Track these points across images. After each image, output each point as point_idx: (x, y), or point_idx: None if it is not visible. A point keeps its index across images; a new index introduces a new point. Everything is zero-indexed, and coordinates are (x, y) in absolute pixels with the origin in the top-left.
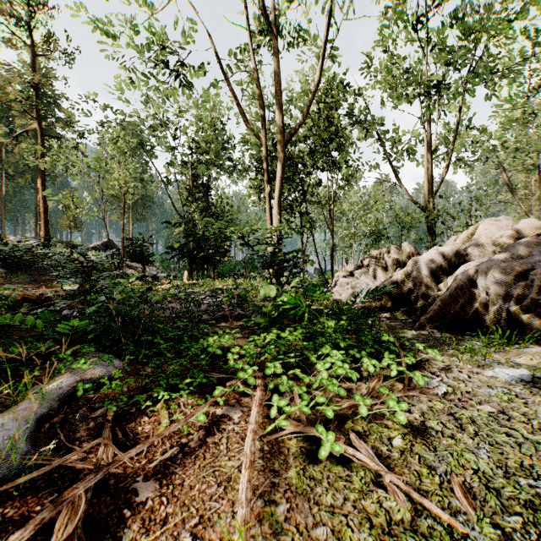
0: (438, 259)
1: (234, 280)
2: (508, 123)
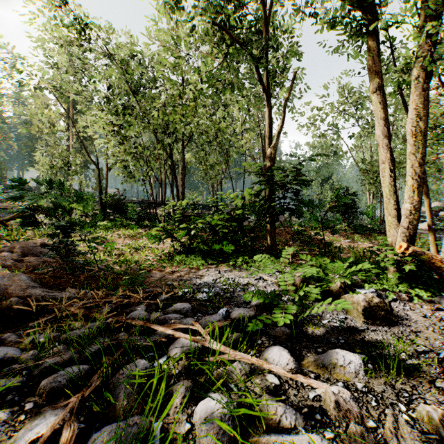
0: None
1: None
2: None
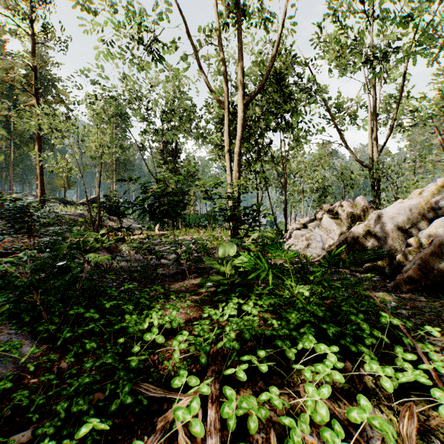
0: (404, 213)
1: (198, 231)
2: None
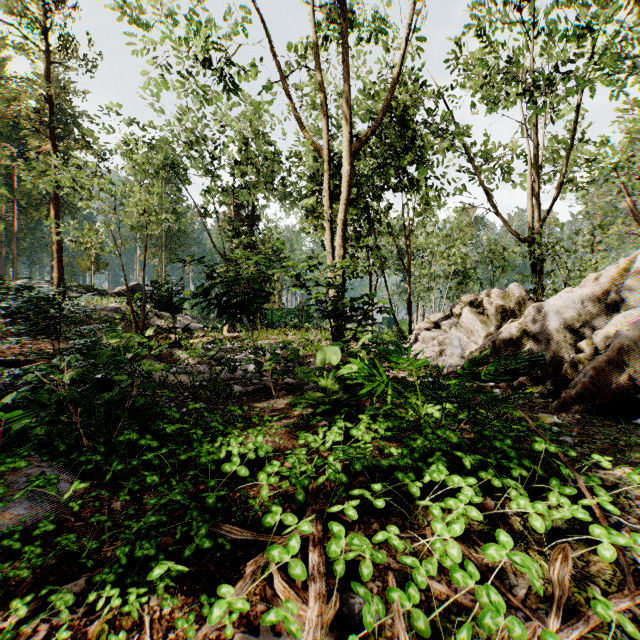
0: (574, 306)
1: (285, 332)
2: (635, 132)
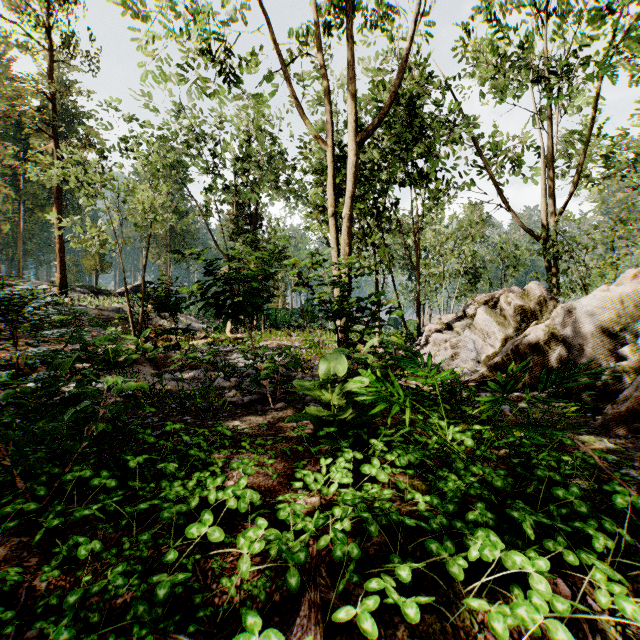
0: (611, 307)
1: (289, 333)
2: None
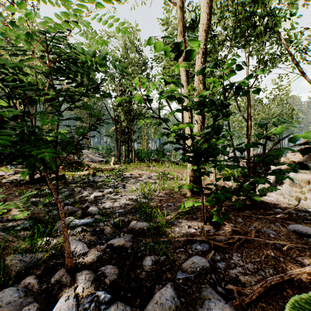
0: None
1: (148, 165)
2: None
